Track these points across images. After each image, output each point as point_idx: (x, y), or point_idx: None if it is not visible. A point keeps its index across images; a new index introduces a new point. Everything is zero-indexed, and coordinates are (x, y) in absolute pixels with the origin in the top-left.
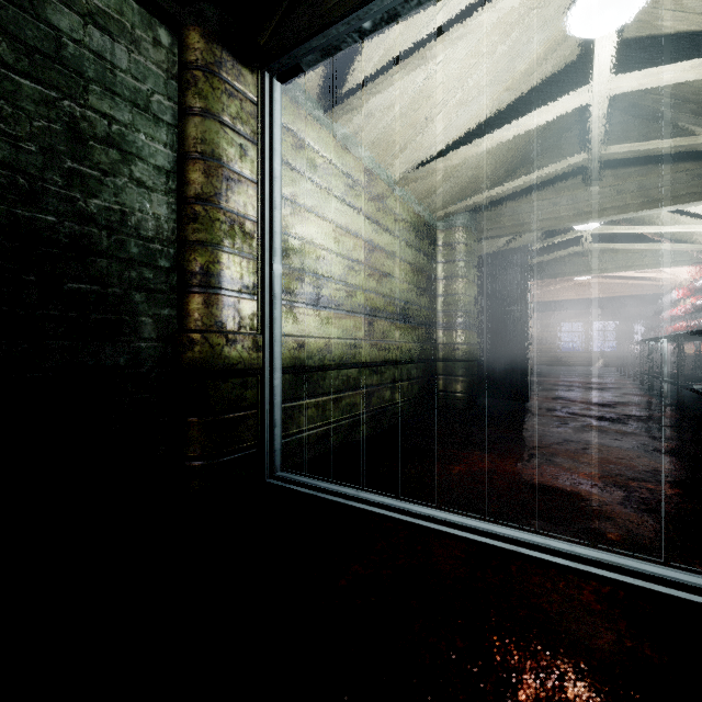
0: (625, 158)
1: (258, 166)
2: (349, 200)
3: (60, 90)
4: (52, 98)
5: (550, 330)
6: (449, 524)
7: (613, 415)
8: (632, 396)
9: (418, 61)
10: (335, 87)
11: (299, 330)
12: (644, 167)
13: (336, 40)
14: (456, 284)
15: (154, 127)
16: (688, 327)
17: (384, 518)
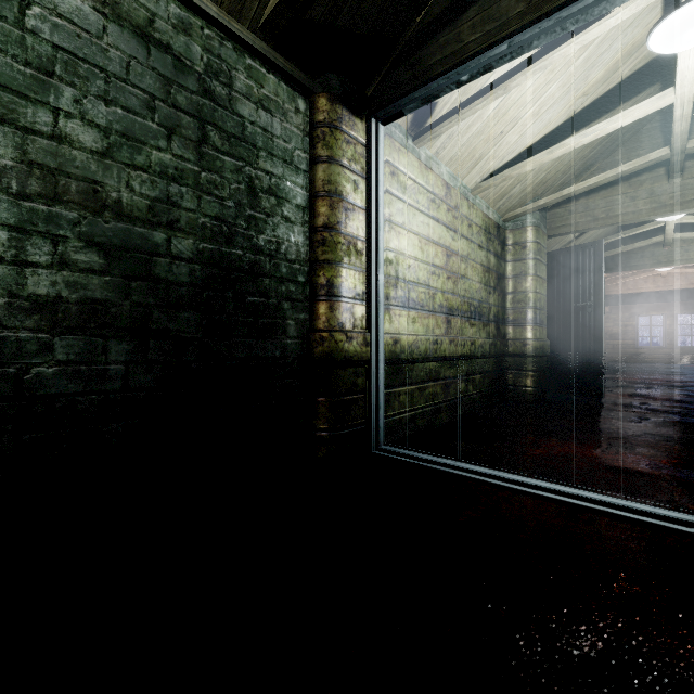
0: None
1: (366, 195)
2: (431, 213)
3: (244, 160)
4: (240, 167)
5: (624, 325)
6: (540, 489)
7: None
8: None
9: (501, 92)
10: (422, 118)
11: (394, 329)
12: None
13: (436, 91)
14: (526, 282)
15: (295, 176)
16: None
17: (481, 482)
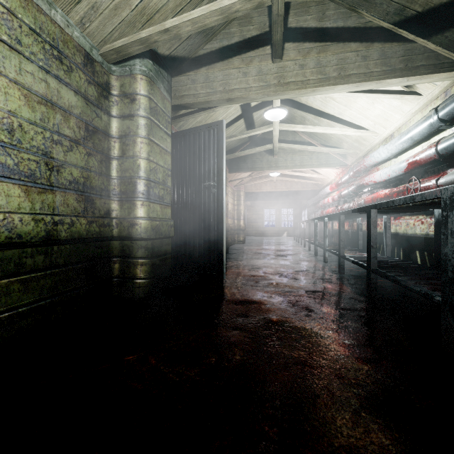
0: (306, 33)
1: None
2: None
3: None
4: None
5: (258, 213)
6: None
7: (296, 292)
8: (306, 263)
9: None
10: None
11: None
12: (321, 43)
13: None
14: (135, 144)
15: None
16: (336, 210)
17: None
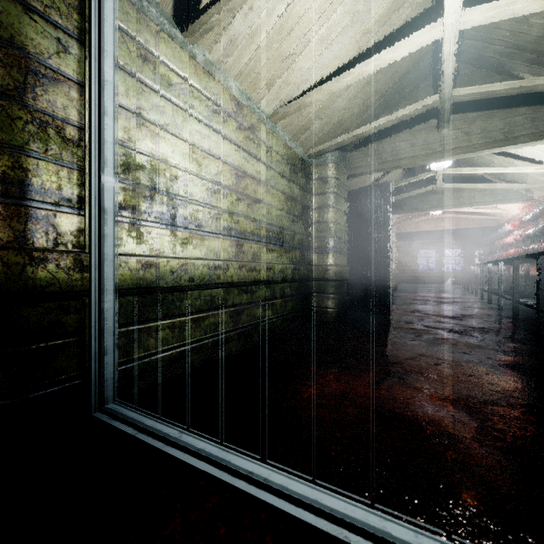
0: (471, 104)
1: (85, 67)
2: (213, 124)
3: None
4: None
5: (410, 256)
6: (269, 489)
7: (461, 327)
8: (475, 309)
9: None
10: (190, 4)
11: (148, 250)
12: (487, 112)
13: None
14: (328, 213)
15: None
16: (519, 252)
17: (199, 473)
